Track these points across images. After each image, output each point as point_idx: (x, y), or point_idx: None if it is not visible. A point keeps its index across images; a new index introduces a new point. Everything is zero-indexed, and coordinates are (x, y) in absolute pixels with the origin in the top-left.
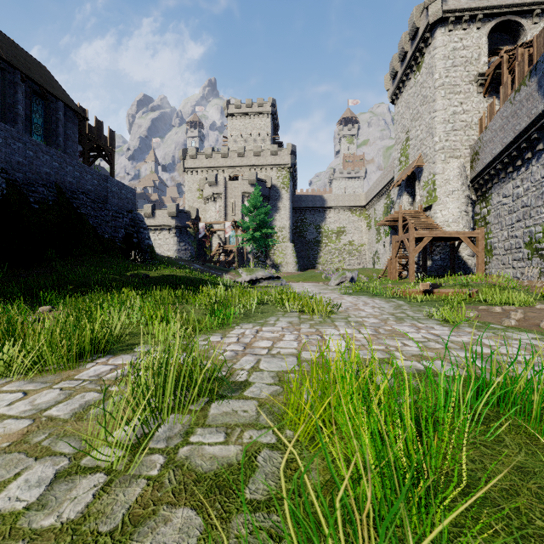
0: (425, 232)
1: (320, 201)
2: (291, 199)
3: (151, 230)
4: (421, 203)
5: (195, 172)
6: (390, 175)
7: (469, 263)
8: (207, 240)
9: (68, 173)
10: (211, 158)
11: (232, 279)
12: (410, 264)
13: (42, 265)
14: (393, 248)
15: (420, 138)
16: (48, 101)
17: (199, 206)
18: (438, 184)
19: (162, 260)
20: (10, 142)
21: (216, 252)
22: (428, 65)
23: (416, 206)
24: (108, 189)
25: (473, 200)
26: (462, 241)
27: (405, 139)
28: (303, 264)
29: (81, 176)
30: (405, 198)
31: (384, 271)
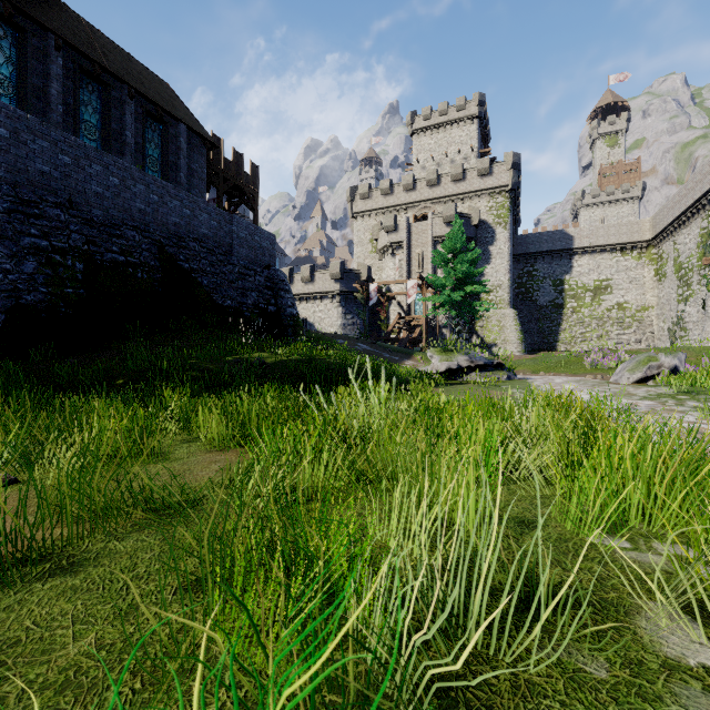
0: None
1: (561, 239)
2: (511, 240)
3: (310, 300)
4: None
5: (366, 218)
6: None
7: None
8: (382, 309)
9: (173, 211)
10: (388, 194)
11: (416, 366)
12: None
13: (114, 345)
14: None
15: None
16: (166, 125)
17: (372, 264)
18: None
19: (313, 338)
20: (84, 164)
21: (394, 325)
22: None
23: None
24: (233, 234)
25: None
26: None
27: None
28: (532, 343)
29: (192, 215)
30: None
31: None
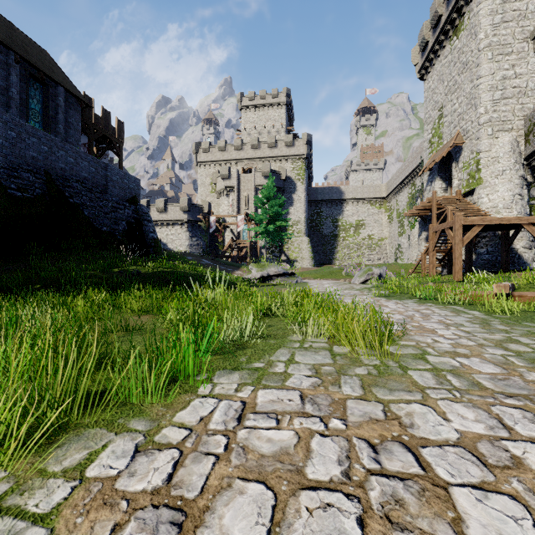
0: (475, 218)
1: (337, 193)
2: (306, 191)
3: (164, 225)
4: (459, 188)
5: (208, 166)
6: (416, 162)
7: (525, 257)
8: (220, 234)
9: (59, 159)
10: (224, 151)
11: (242, 275)
12: (456, 258)
13: (19, 260)
14: (430, 239)
15: (458, 112)
16: (47, 86)
17: (212, 201)
18: (483, 163)
19: (169, 255)
20: None
21: (228, 246)
22: (470, 26)
23: (453, 192)
24: (107, 177)
25: (526, 181)
26: (520, 230)
27: (437, 117)
28: (319, 260)
29: (75, 162)
30: (438, 184)
31: (416, 267)
